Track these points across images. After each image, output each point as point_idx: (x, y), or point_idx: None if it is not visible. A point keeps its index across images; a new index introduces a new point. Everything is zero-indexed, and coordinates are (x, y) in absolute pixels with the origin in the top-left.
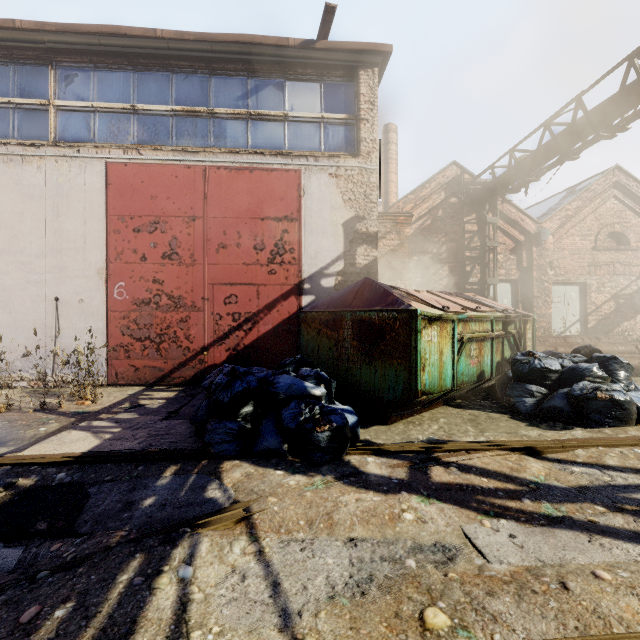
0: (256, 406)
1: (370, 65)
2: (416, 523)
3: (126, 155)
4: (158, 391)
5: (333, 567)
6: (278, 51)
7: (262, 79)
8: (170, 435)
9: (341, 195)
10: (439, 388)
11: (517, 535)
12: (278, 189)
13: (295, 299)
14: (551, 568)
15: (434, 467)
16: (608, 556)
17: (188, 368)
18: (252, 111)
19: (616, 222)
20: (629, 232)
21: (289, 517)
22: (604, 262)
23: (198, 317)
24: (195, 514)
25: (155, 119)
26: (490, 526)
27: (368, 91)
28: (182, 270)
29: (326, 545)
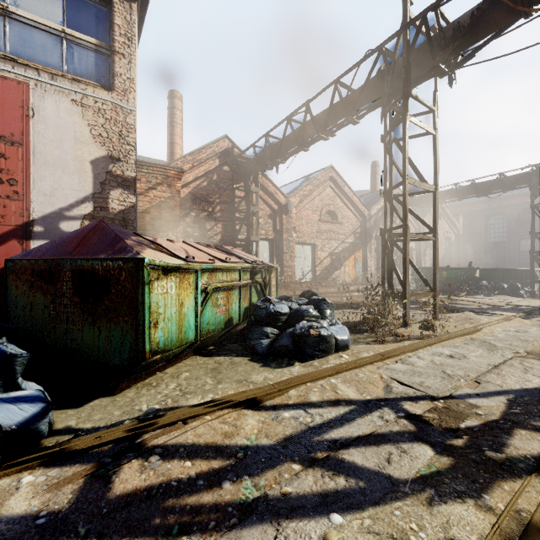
0: None
1: None
2: None
3: None
4: None
5: None
6: None
7: None
8: None
9: (89, 128)
10: (179, 342)
11: None
12: None
13: (18, 244)
14: None
15: (128, 463)
16: None
17: None
18: None
19: (331, 204)
20: (338, 211)
21: None
22: (325, 230)
23: None
24: None
25: None
26: None
27: (124, 24)
28: None
29: None
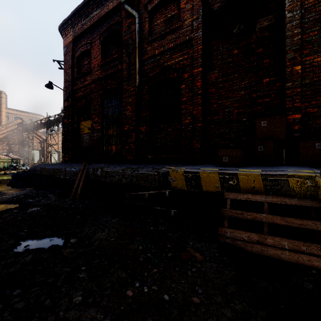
0: None
1: None
2: None
3: None
4: None
5: None
6: None
7: None
8: None
9: None
10: None
11: None
12: None
13: None
14: None
15: None
16: None
17: None
18: None
19: None
20: None
21: None
22: None
23: None
24: None
25: None
26: None
27: None
28: None
29: None
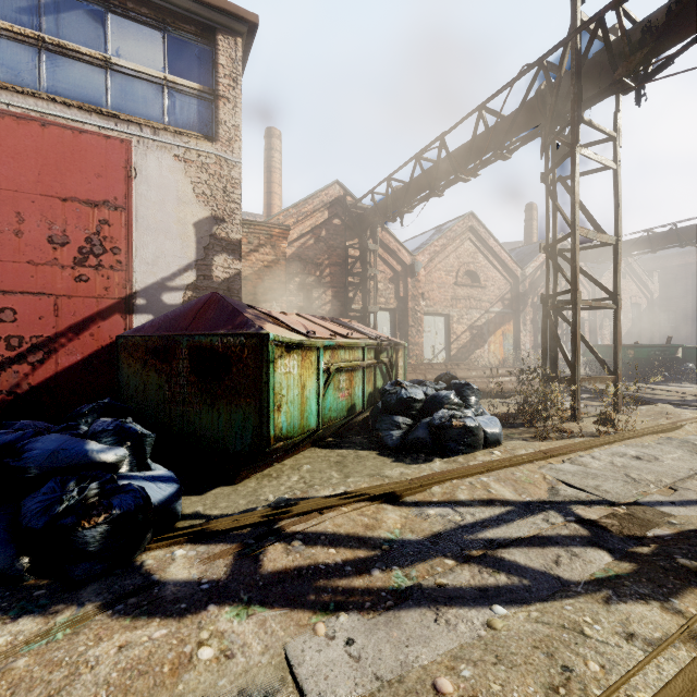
0: None
1: (232, 32)
2: (216, 663)
3: None
4: None
5: None
6: None
7: None
8: None
9: (192, 186)
10: (301, 430)
11: (356, 638)
12: (92, 160)
13: (121, 319)
14: (389, 690)
15: (272, 546)
16: (453, 639)
17: None
18: (47, 37)
19: (471, 262)
20: (480, 272)
21: None
22: (463, 296)
23: None
24: None
25: None
26: (325, 632)
27: (229, 63)
28: None
29: None
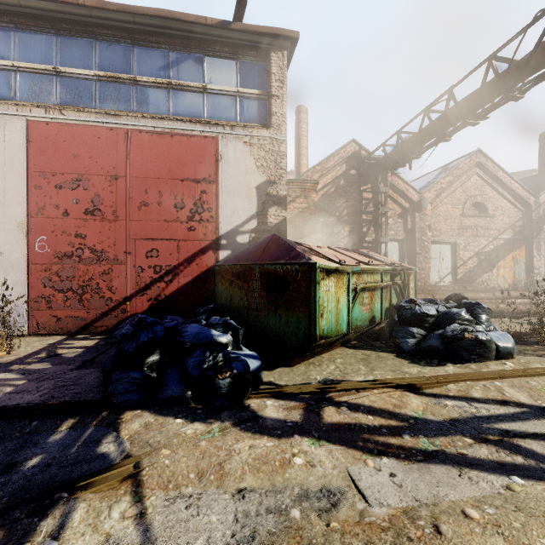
0: (163, 355)
1: (280, 48)
2: (305, 467)
3: (48, 114)
4: (79, 340)
5: (216, 525)
6: (197, 28)
7: (182, 53)
8: (76, 385)
9: (254, 161)
10: (336, 332)
11: (397, 473)
12: (197, 153)
13: (213, 253)
14: (426, 508)
15: (327, 407)
16: (476, 490)
17: (111, 317)
18: (173, 81)
19: (478, 194)
20: (488, 202)
21: (180, 470)
22: (469, 226)
23: (120, 269)
24: (81, 473)
25: (78, 82)
26: (373, 465)
27: (278, 71)
28: (105, 225)
29: (213, 499)
